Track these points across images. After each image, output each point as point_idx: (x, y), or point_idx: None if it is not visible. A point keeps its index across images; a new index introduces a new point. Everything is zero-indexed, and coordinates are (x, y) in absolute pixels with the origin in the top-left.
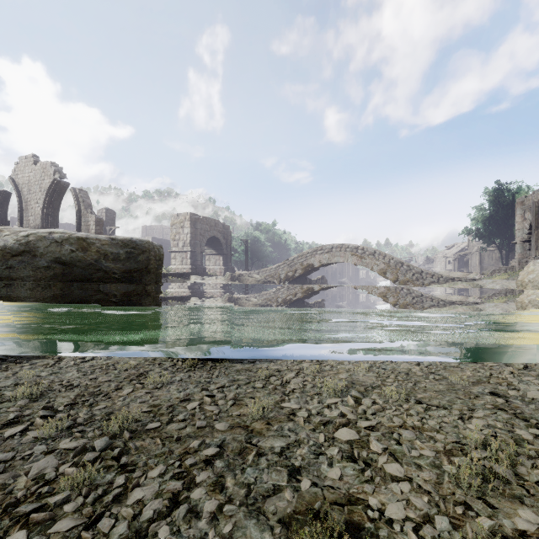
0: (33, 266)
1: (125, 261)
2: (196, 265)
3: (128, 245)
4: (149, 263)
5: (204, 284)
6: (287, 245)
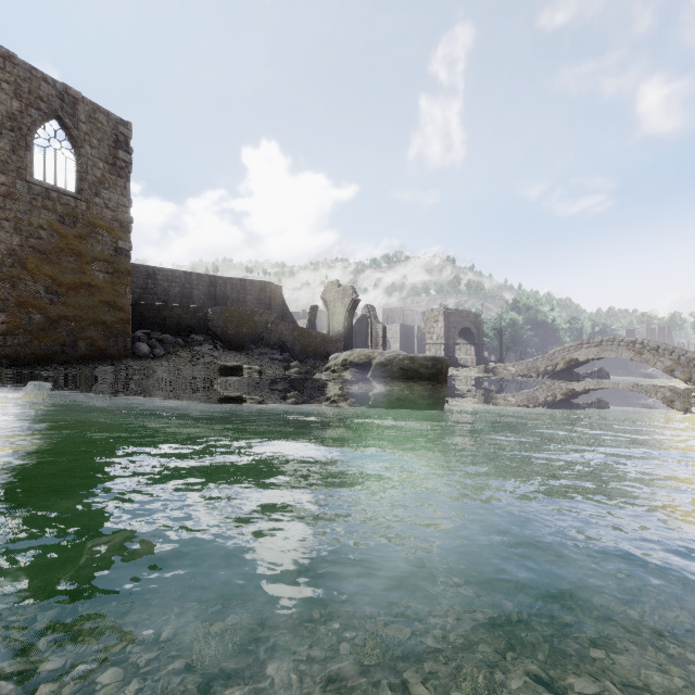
0: (391, 371)
1: (431, 368)
2: (449, 357)
3: (432, 360)
4: (442, 369)
5: (460, 376)
6: (555, 325)
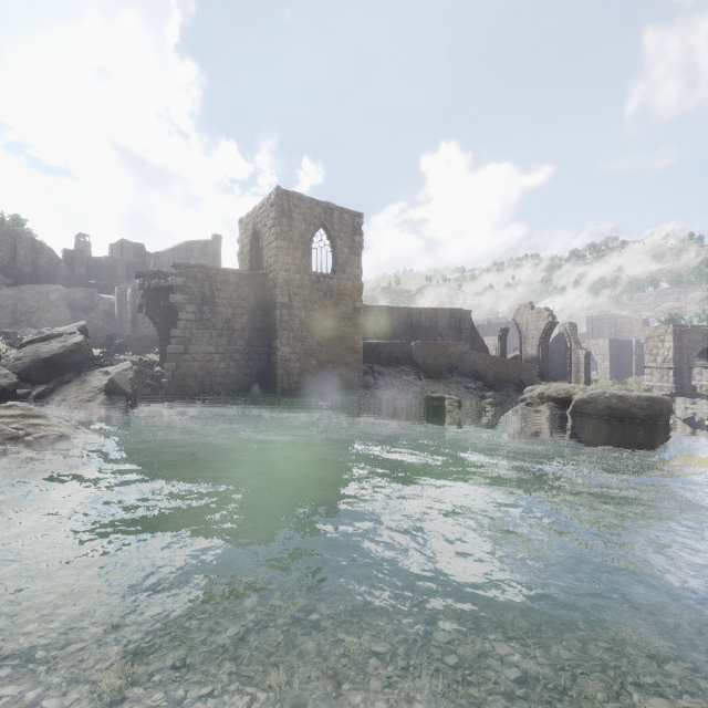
0: (595, 409)
1: (646, 409)
2: (681, 384)
3: (648, 400)
4: (662, 410)
5: (696, 411)
6: None
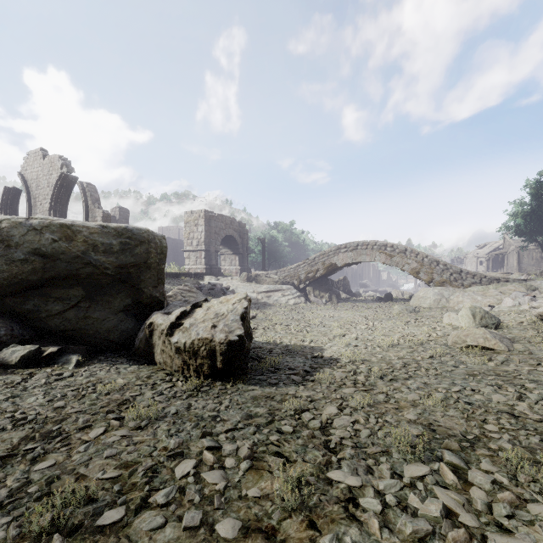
0: (7, 259)
1: (118, 254)
2: (211, 265)
3: (122, 234)
4: (149, 256)
5: (218, 284)
6: (305, 245)
